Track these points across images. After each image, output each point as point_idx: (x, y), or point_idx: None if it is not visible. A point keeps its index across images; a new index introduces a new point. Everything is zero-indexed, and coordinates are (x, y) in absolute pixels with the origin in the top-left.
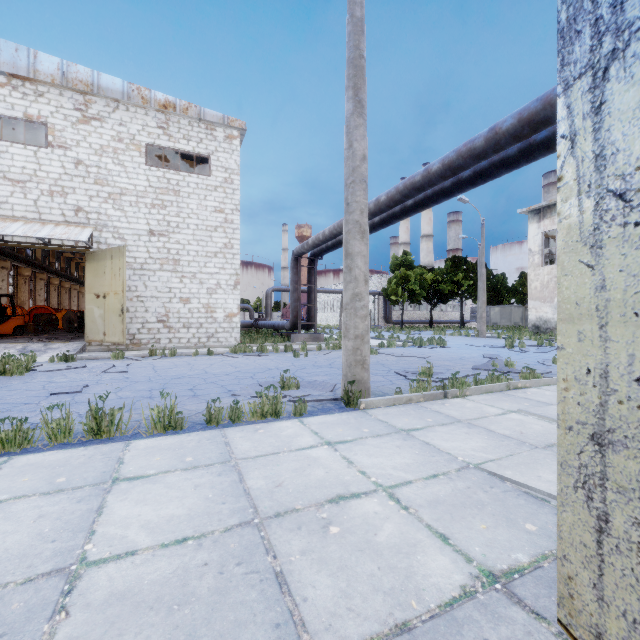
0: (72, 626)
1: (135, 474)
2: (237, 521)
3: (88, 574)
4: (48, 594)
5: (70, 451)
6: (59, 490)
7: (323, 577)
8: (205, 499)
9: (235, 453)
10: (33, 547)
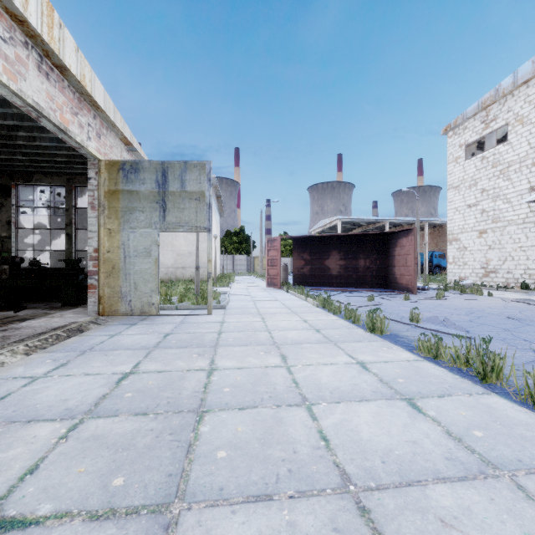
0: (266, 411)
1: (422, 405)
2: (350, 471)
3: (300, 408)
4: (290, 400)
5: (447, 373)
6: (386, 382)
7: (251, 534)
8: (388, 448)
9: (531, 475)
10: (327, 389)
